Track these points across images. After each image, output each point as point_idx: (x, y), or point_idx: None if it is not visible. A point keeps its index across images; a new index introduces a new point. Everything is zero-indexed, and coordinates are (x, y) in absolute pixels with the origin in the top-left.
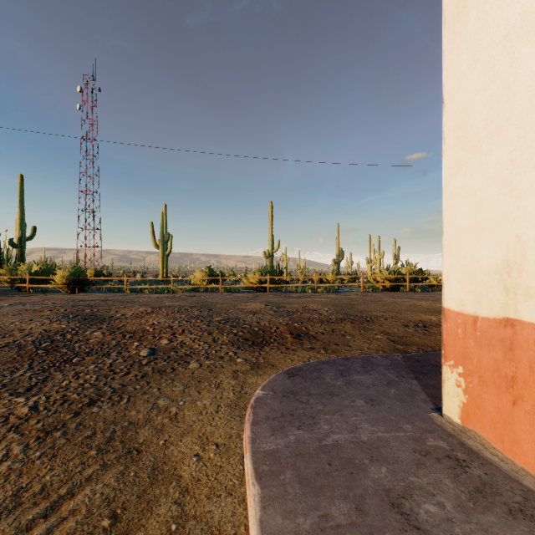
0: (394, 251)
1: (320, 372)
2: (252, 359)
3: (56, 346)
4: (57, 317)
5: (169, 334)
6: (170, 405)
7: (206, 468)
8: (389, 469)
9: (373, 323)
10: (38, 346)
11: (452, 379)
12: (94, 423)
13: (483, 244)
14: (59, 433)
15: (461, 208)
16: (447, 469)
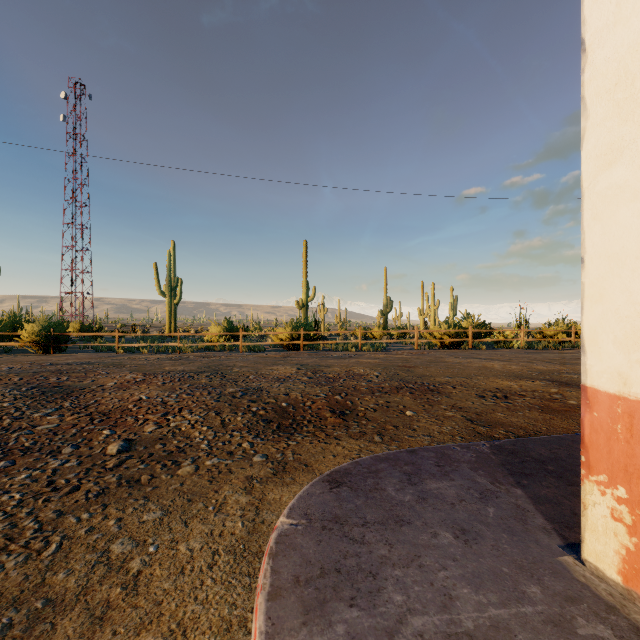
0: (451, 300)
1: (377, 477)
2: (276, 456)
3: None
4: (2, 390)
5: (159, 415)
6: (130, 555)
7: None
8: None
9: (438, 394)
10: None
11: (603, 506)
12: None
13: None
14: None
15: (622, 221)
16: None
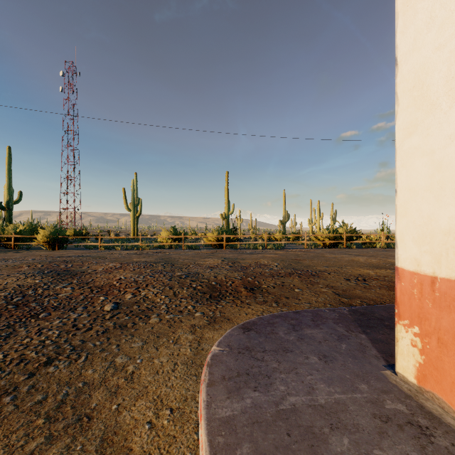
0: (331, 213)
1: (273, 326)
2: (209, 313)
3: (26, 301)
4: (33, 272)
5: (133, 289)
6: (127, 364)
7: (159, 439)
8: (351, 440)
9: (318, 277)
10: (9, 301)
11: (407, 339)
12: (47, 385)
13: (443, 204)
14: (9, 398)
15: (416, 168)
16: (412, 439)
